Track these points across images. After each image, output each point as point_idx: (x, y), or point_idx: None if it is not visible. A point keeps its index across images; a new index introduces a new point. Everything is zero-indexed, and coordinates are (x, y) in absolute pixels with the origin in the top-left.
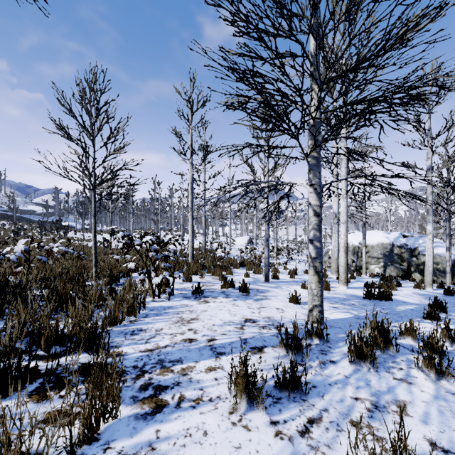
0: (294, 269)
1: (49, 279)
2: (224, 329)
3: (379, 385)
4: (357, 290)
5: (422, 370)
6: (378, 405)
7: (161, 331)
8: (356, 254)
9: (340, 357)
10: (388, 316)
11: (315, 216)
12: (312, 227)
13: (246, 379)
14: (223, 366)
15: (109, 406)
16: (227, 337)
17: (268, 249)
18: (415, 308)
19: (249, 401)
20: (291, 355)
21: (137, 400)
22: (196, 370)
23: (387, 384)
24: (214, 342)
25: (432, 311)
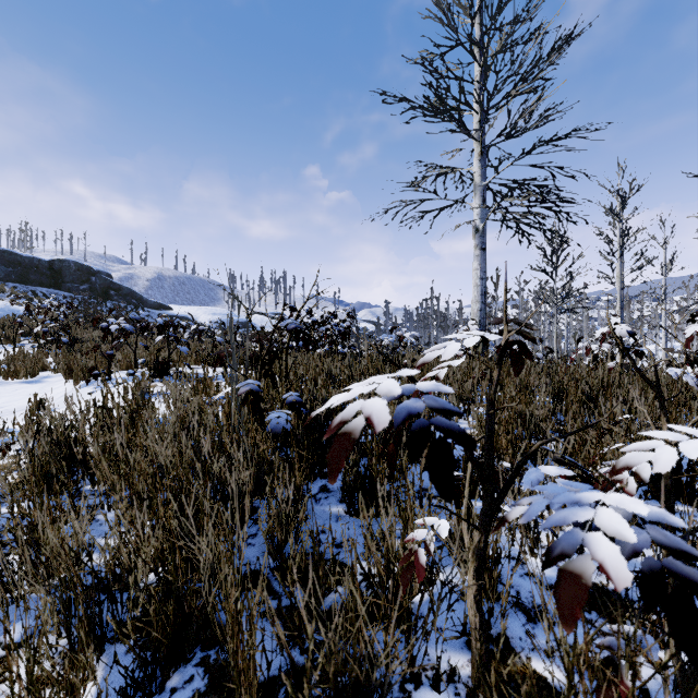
0: None
1: None
2: None
3: None
4: None
5: None
6: None
7: None
8: None
9: None
10: None
11: None
12: None
13: None
14: None
15: None
16: None
17: None
18: None
19: None
20: None
21: None
22: None
23: None
24: None
25: None
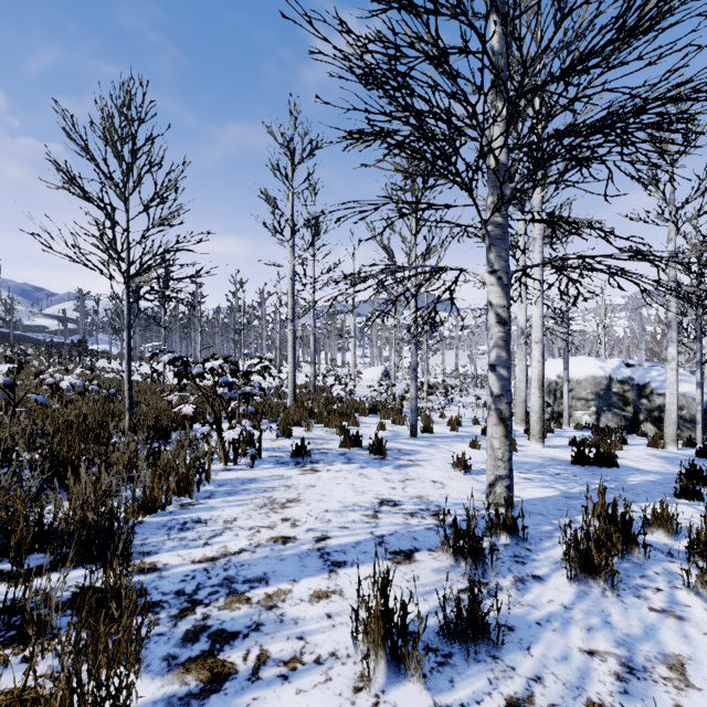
0: (457, 416)
1: (49, 432)
2: (344, 518)
3: (628, 624)
4: (560, 450)
5: (697, 591)
6: (633, 666)
7: (234, 523)
8: (553, 393)
9: (549, 569)
10: (617, 494)
11: (499, 324)
12: (494, 343)
13: (386, 621)
14: (342, 589)
15: (113, 684)
16: (350, 533)
17: (416, 385)
18: (657, 479)
19: (393, 663)
20: (463, 565)
21: (175, 664)
22: (293, 597)
23: (640, 622)
24: (326, 542)
25: (690, 484)
